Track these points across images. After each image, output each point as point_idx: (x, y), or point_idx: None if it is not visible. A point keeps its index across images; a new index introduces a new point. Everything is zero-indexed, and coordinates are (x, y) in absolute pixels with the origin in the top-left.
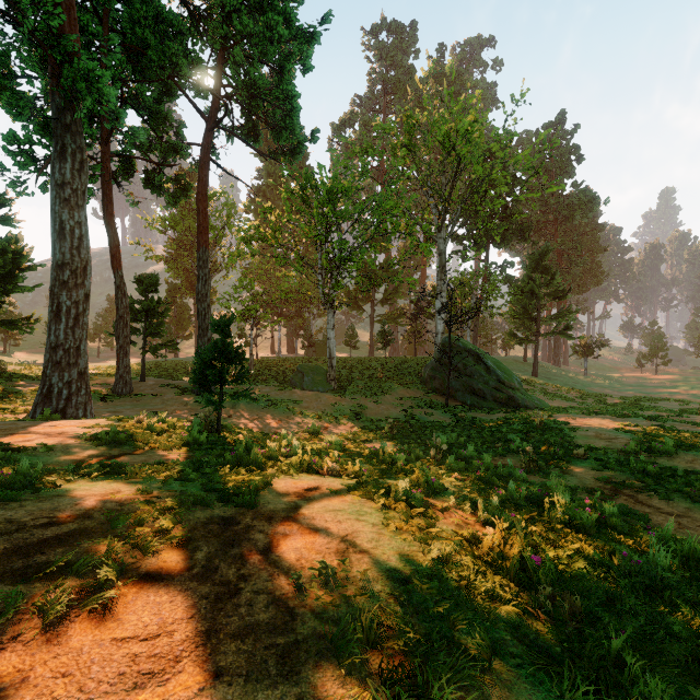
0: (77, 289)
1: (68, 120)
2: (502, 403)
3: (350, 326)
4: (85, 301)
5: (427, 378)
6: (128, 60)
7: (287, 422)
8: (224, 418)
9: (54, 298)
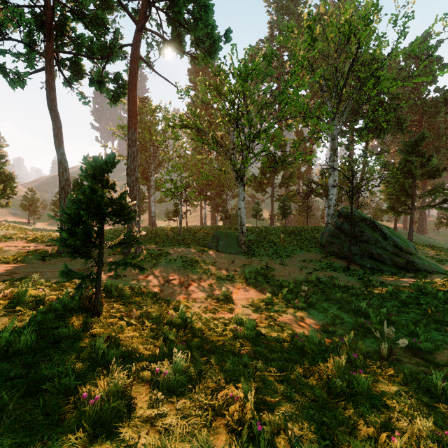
0: None
1: None
2: (401, 266)
3: (256, 203)
4: None
5: (325, 243)
6: None
7: (198, 284)
8: (139, 279)
9: None
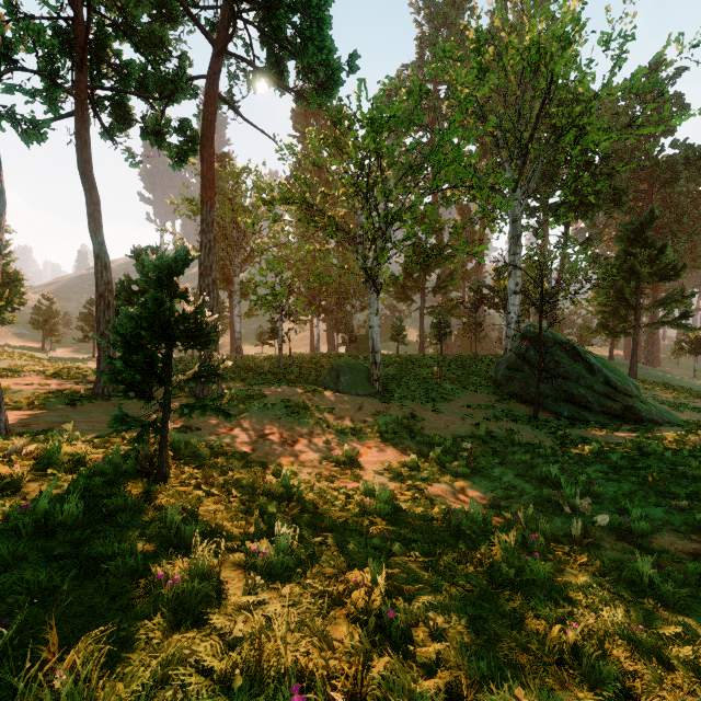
0: None
1: None
2: (615, 415)
3: (397, 318)
4: None
5: (501, 380)
6: None
7: (309, 441)
8: (220, 433)
9: None
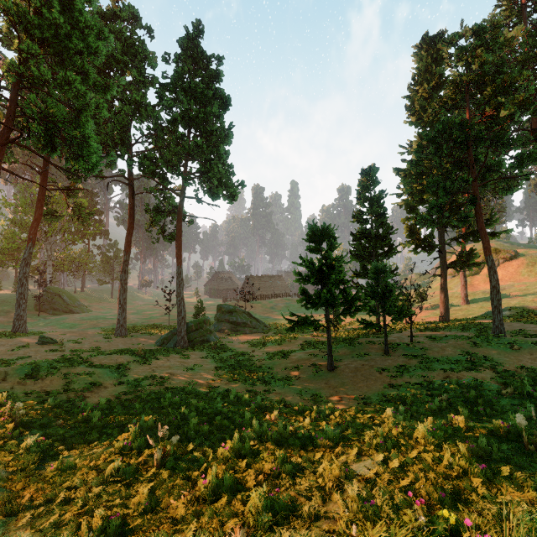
0: None
1: None
2: (67, 312)
3: None
4: None
5: (34, 306)
6: None
7: None
8: None
9: None
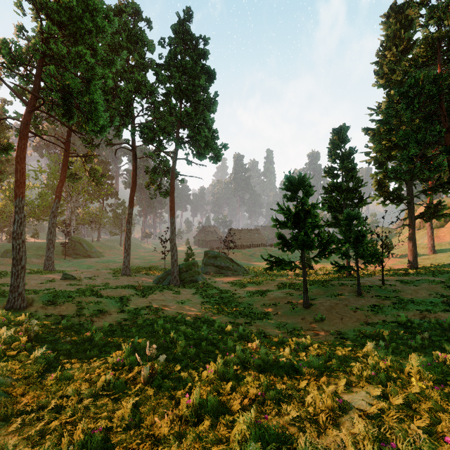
0: None
1: None
2: (86, 257)
3: (34, 229)
4: None
5: (62, 251)
6: None
7: (1, 267)
8: None
9: None
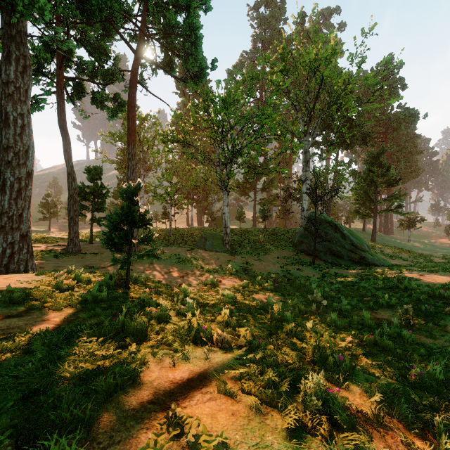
0: (19, 168)
1: (13, 32)
2: (356, 261)
3: (240, 206)
4: (27, 178)
5: (296, 243)
6: (77, 9)
7: (191, 275)
8: (143, 272)
9: (0, 174)
